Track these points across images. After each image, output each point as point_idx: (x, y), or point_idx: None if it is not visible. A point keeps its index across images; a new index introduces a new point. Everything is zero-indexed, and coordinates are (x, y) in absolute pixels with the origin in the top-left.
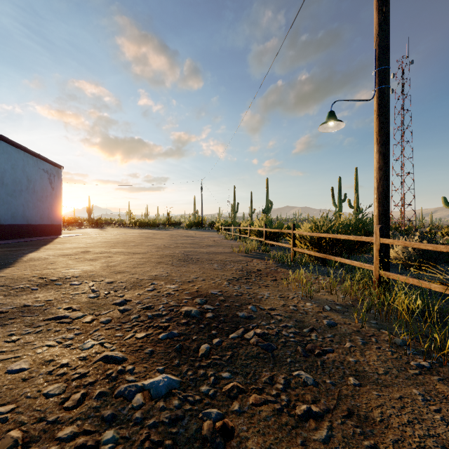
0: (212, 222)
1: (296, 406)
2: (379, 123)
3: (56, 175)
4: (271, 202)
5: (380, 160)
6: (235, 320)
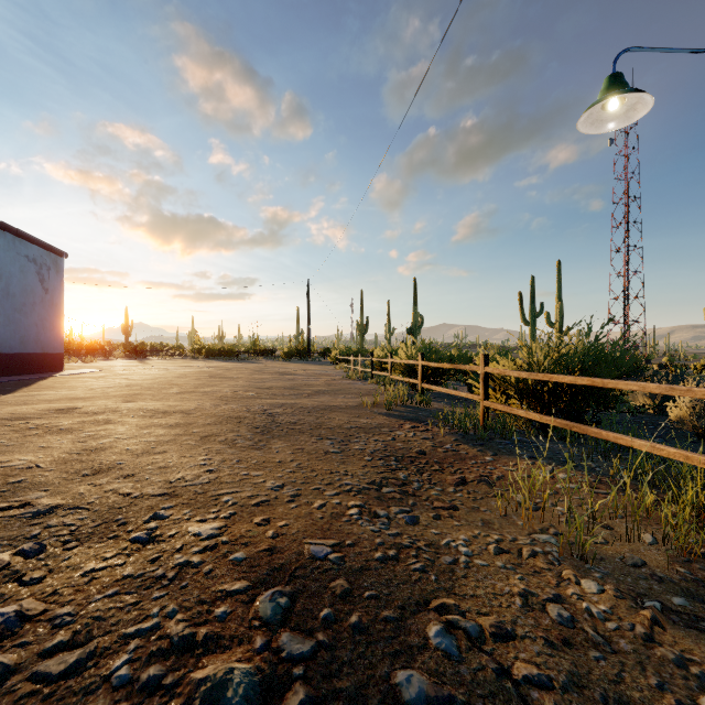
0: (326, 348)
1: None
2: None
3: (53, 268)
4: (422, 316)
5: None
6: None
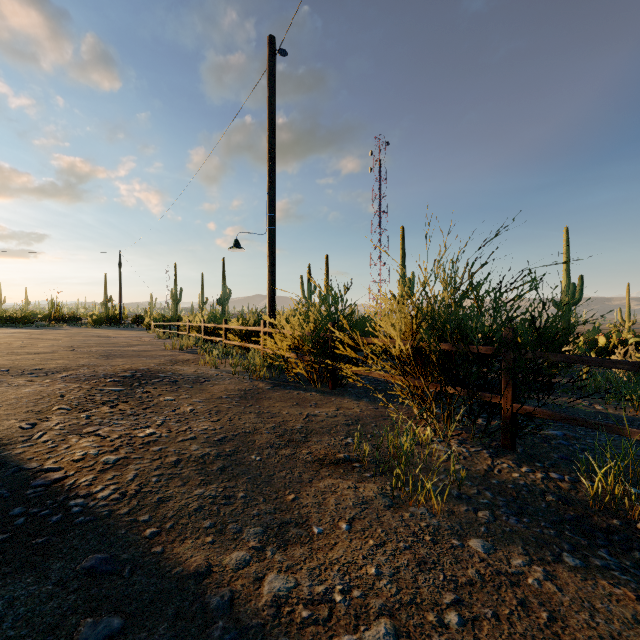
0: (139, 316)
1: (179, 390)
2: (269, 251)
3: None
4: (230, 290)
5: (269, 276)
6: (157, 377)
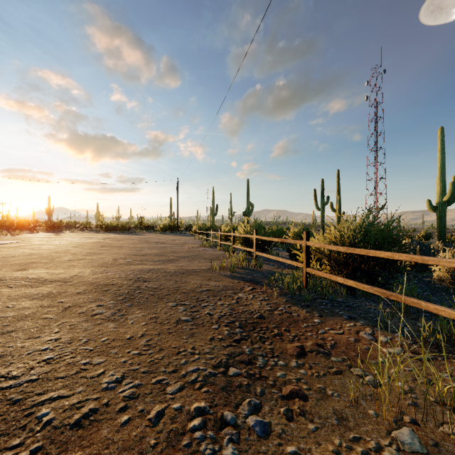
0: (190, 225)
1: None
2: None
3: None
4: (252, 204)
5: None
6: None
